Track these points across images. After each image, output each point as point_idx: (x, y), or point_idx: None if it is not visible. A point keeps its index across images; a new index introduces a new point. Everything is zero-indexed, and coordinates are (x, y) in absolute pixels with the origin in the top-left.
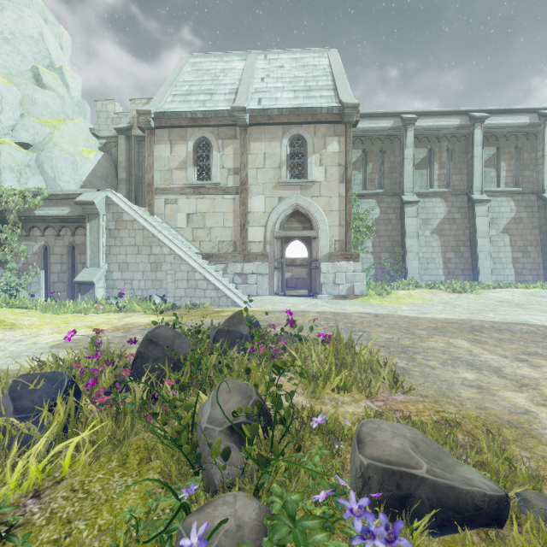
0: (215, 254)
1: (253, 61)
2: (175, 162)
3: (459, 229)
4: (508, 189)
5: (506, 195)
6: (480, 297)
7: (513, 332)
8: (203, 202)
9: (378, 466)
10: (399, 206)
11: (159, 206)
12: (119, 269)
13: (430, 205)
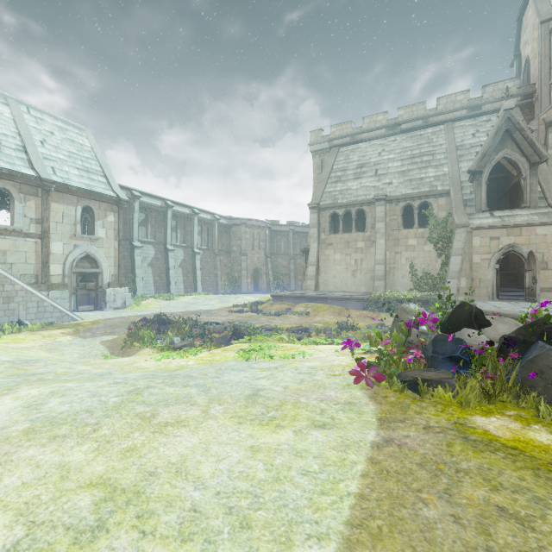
0: None
1: (20, 112)
2: None
3: (161, 264)
4: (181, 244)
5: (180, 247)
6: (178, 301)
7: (201, 312)
8: (5, 242)
9: (211, 322)
10: (130, 247)
11: None
12: None
13: (147, 249)
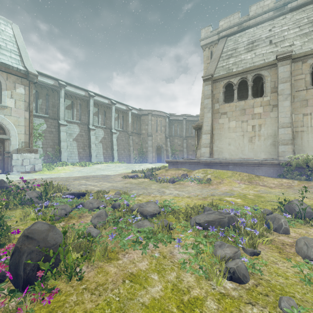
0: None
1: None
2: None
3: (84, 139)
4: (102, 126)
5: (101, 128)
6: (91, 167)
7: (98, 177)
8: None
9: (69, 193)
10: (57, 125)
11: None
12: None
13: (72, 127)
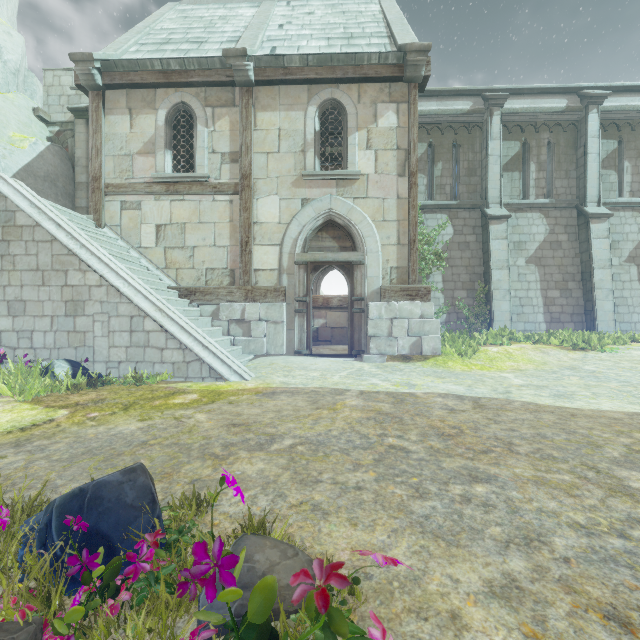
0: (200, 289)
1: (269, 6)
2: (138, 143)
3: (566, 256)
4: (636, 199)
5: (631, 208)
6: (620, 357)
7: None
8: (182, 207)
9: None
10: (480, 223)
11: (112, 213)
12: (8, 312)
13: (524, 222)
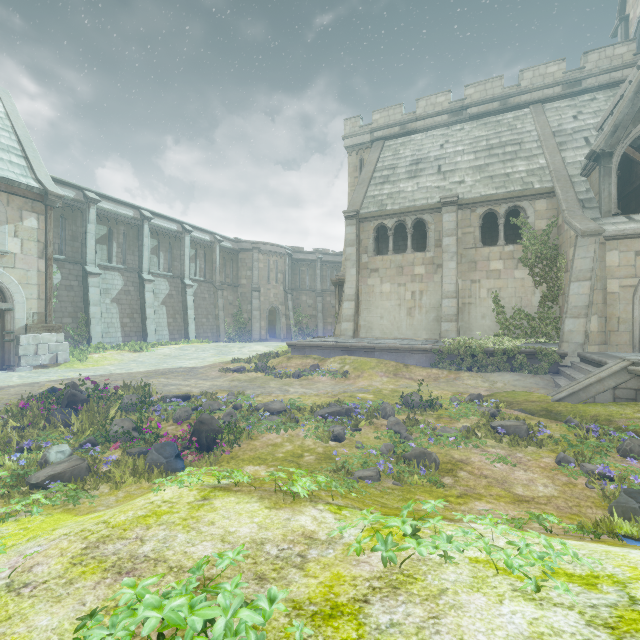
0: None
1: None
2: None
3: (133, 299)
4: (166, 273)
5: (164, 277)
6: (154, 353)
7: (178, 372)
8: None
9: (174, 396)
10: (82, 274)
11: None
12: None
13: (110, 277)
